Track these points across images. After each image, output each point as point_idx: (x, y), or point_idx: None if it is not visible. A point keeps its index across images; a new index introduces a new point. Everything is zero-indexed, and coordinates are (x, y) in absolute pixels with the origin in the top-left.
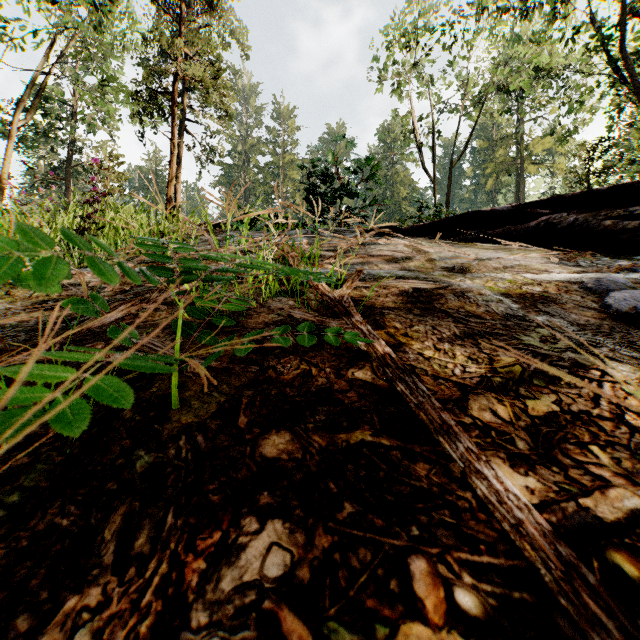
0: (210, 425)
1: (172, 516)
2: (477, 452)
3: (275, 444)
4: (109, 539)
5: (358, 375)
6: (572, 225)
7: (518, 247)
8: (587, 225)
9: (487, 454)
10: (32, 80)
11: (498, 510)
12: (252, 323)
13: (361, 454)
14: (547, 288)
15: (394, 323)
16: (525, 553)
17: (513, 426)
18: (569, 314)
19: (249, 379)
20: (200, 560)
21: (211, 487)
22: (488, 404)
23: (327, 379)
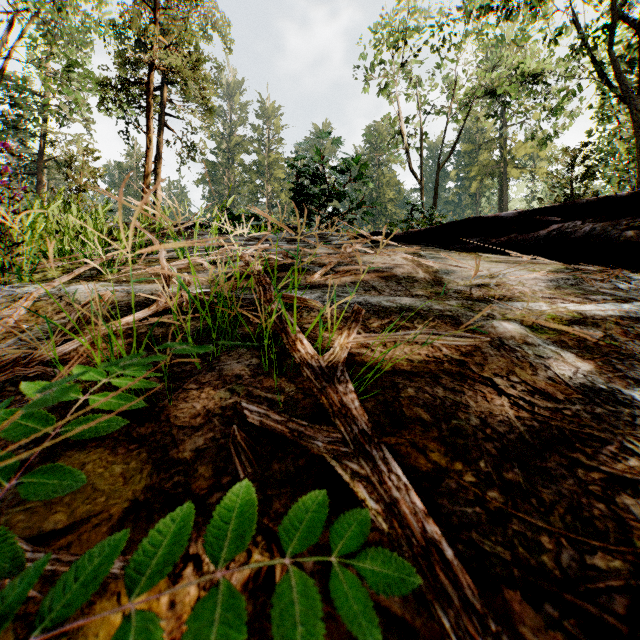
0: None
1: None
2: None
3: None
4: None
5: None
6: (588, 235)
7: (529, 259)
8: (605, 235)
9: None
10: None
11: None
12: (184, 413)
13: None
14: (608, 330)
15: (418, 411)
16: None
17: None
18: None
19: None
20: None
21: None
22: None
23: None
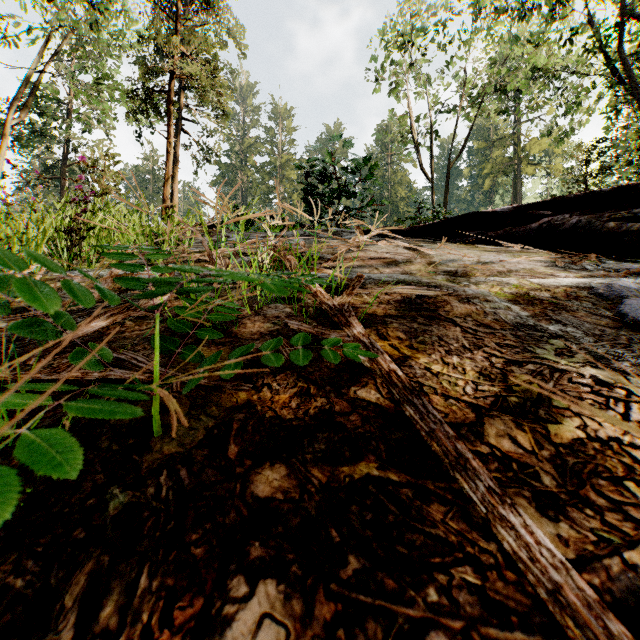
0: (196, 456)
1: (146, 576)
2: (500, 493)
3: (269, 481)
4: (70, 607)
5: (361, 394)
6: (575, 227)
7: (520, 249)
8: (590, 227)
9: (510, 493)
10: (26, 78)
11: (531, 570)
12: (246, 333)
13: (366, 492)
14: (556, 294)
15: (398, 333)
16: (568, 631)
17: (536, 457)
18: (582, 323)
19: (241, 399)
20: (177, 637)
21: (194, 537)
22: (506, 429)
23: (327, 399)
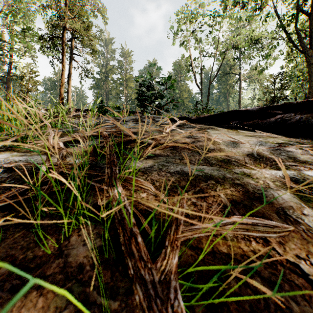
0: None
1: None
2: None
3: None
4: None
5: None
6: (298, 121)
7: (267, 134)
8: (307, 122)
9: None
10: None
11: None
12: None
13: None
14: None
15: None
16: None
17: None
18: None
19: None
20: None
21: None
22: None
23: None
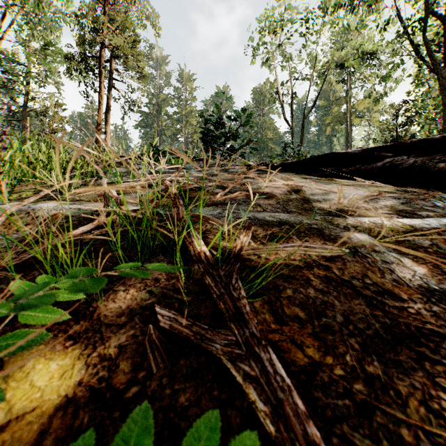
0: None
1: None
2: None
3: None
4: None
5: None
6: (412, 166)
7: (370, 183)
8: (424, 166)
9: None
10: None
11: None
12: (112, 312)
13: None
14: (433, 239)
15: (295, 310)
16: None
17: None
18: None
19: None
20: None
21: None
22: None
23: None
